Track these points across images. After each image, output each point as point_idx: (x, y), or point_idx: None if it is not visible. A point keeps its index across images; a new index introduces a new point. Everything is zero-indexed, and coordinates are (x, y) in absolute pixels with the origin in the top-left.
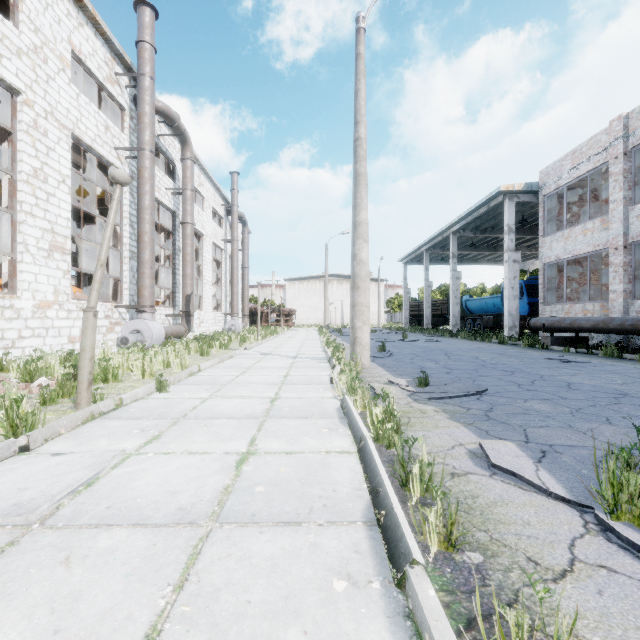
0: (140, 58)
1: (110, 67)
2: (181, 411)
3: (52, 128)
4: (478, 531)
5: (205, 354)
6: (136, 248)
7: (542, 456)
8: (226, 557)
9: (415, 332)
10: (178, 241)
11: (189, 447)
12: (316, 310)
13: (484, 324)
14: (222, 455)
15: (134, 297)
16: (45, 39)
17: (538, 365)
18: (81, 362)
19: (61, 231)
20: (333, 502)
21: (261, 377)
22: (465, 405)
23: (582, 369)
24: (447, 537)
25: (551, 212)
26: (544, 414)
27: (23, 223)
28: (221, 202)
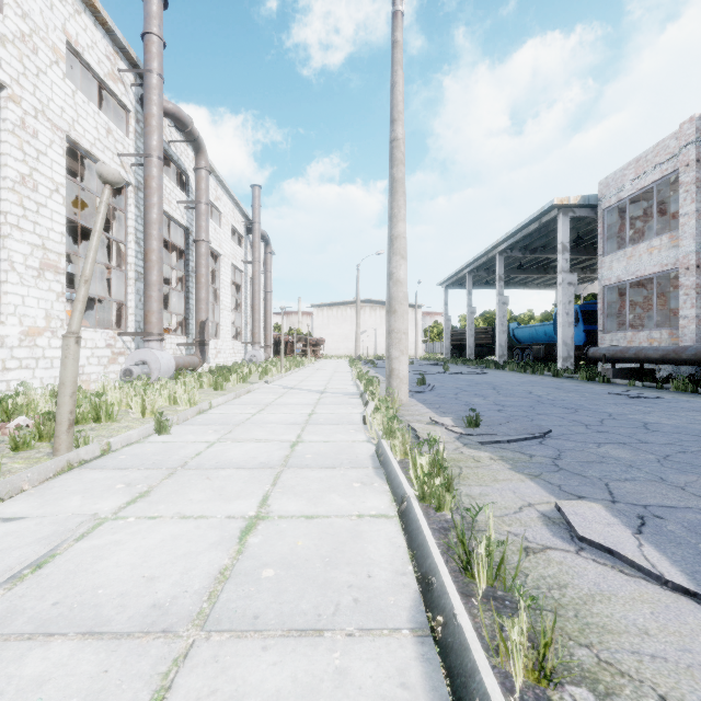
0: (147, 52)
1: (112, 62)
2: (181, 459)
3: (43, 129)
4: (577, 646)
5: (219, 388)
6: (143, 268)
7: (641, 524)
8: (208, 696)
9: (457, 363)
10: (192, 261)
11: (183, 508)
12: (347, 339)
13: (534, 355)
14: (223, 520)
15: (140, 324)
16: (35, 26)
17: (603, 401)
18: (60, 399)
19: (54, 247)
20: (368, 595)
21: (282, 415)
22: (526, 451)
23: (655, 406)
24: (538, 664)
25: (611, 228)
26: (626, 463)
27: (8, 237)
28: (241, 219)
